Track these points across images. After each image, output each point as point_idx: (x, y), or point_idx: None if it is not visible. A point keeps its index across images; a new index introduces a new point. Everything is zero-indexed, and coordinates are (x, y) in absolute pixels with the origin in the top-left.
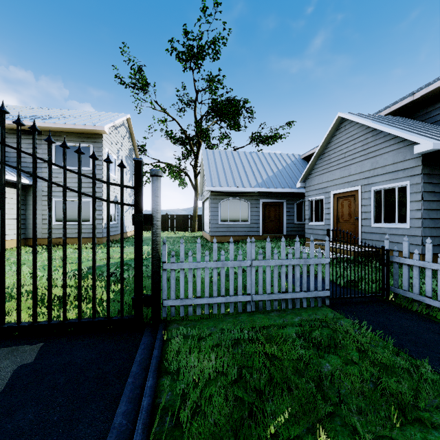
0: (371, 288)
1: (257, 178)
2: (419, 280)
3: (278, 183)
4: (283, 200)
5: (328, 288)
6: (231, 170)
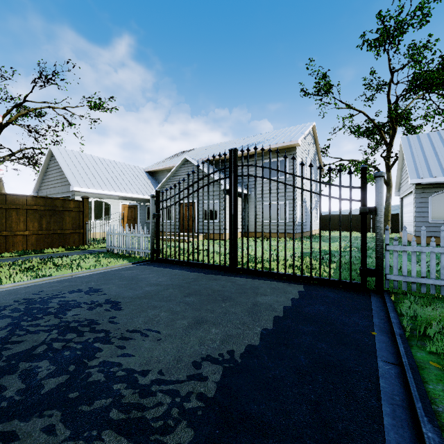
0: None
1: None
2: None
3: None
4: None
5: None
6: None
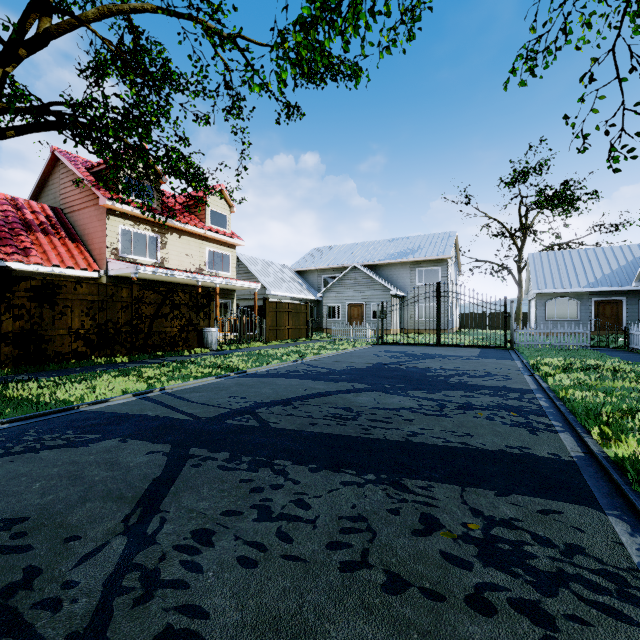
0: (617, 345)
1: (589, 278)
2: (634, 339)
3: (614, 281)
4: (622, 297)
5: (589, 343)
6: (559, 273)
